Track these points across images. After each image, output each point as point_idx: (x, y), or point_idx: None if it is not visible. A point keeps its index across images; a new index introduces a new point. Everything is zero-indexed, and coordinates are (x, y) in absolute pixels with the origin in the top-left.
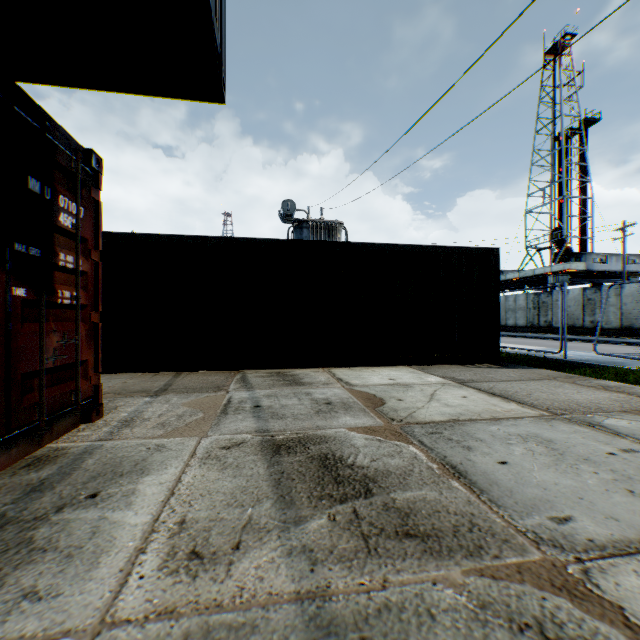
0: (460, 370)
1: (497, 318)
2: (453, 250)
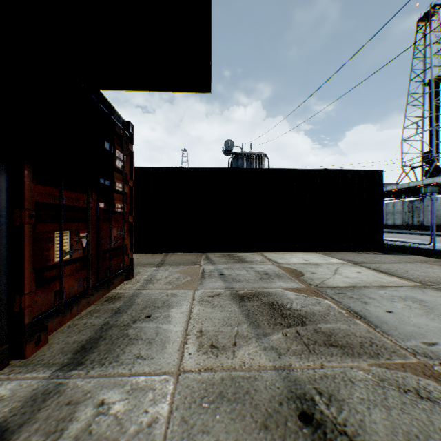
0: (353, 255)
1: (380, 219)
2: (348, 172)
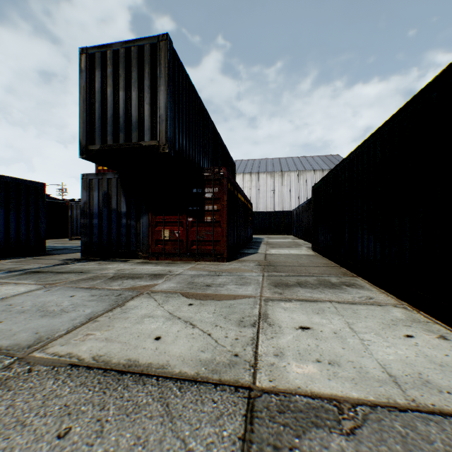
0: None
1: None
2: None
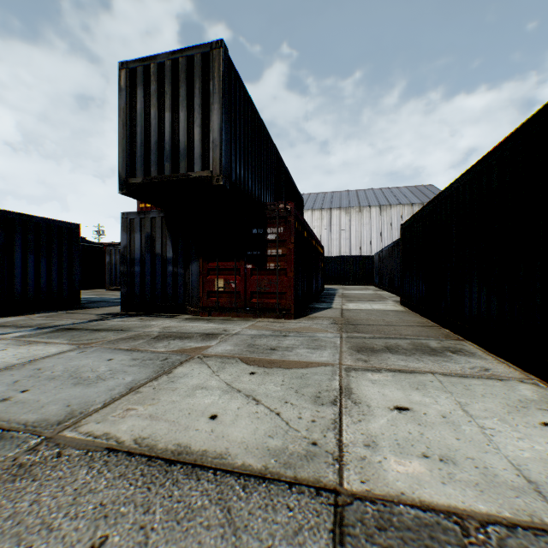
0: None
1: None
2: None
